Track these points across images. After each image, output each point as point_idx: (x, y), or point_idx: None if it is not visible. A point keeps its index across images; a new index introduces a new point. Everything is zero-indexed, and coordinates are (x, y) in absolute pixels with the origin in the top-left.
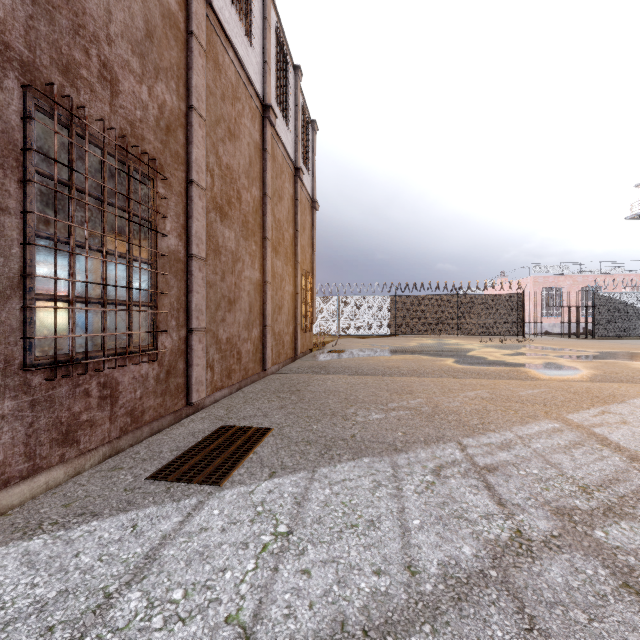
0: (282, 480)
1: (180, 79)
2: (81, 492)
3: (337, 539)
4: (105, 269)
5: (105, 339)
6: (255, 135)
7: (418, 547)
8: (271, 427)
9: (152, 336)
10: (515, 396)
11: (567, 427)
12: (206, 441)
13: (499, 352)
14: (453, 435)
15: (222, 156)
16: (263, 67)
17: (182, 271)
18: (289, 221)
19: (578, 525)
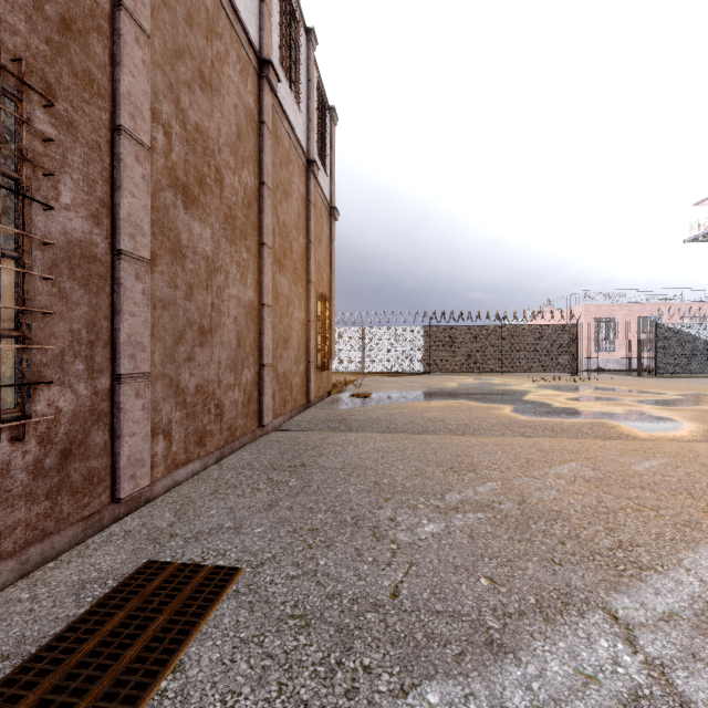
0: None
1: None
2: None
3: None
4: None
5: None
6: (247, 98)
7: None
8: (239, 565)
9: (20, 392)
10: (632, 474)
11: None
12: (89, 620)
13: (561, 395)
14: (586, 585)
15: (188, 109)
16: (260, 9)
17: (101, 278)
18: (299, 227)
19: None
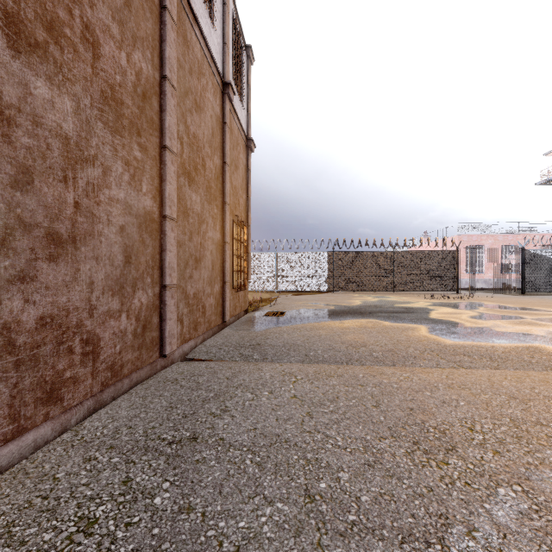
0: None
1: None
2: None
3: None
4: None
5: None
6: None
7: None
8: None
9: None
10: None
11: None
12: None
13: (462, 313)
14: None
15: None
16: None
17: None
18: (214, 147)
19: None
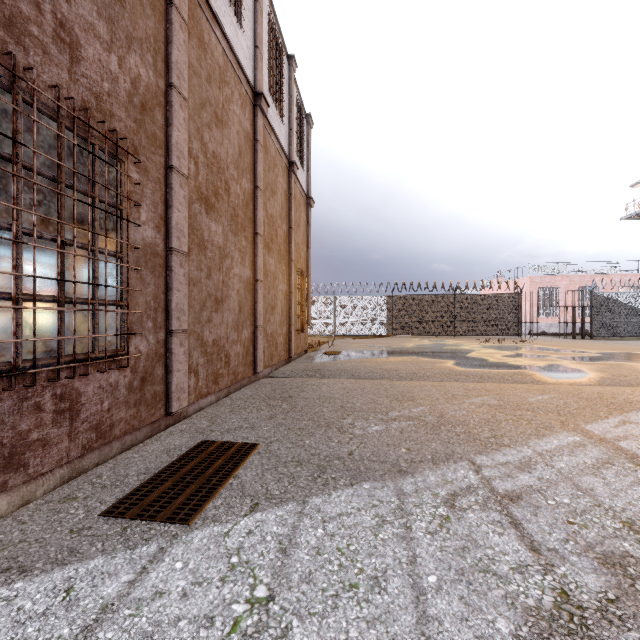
0: (265, 515)
1: (158, 53)
2: (17, 534)
3: (332, 609)
4: (62, 262)
5: (62, 343)
6: (245, 124)
7: (438, 621)
8: (258, 442)
9: (123, 339)
10: (525, 403)
11: (589, 441)
12: (181, 461)
13: (499, 353)
14: (464, 452)
15: (208, 143)
16: (254, 52)
17: (160, 266)
18: (283, 217)
19: (636, 582)
